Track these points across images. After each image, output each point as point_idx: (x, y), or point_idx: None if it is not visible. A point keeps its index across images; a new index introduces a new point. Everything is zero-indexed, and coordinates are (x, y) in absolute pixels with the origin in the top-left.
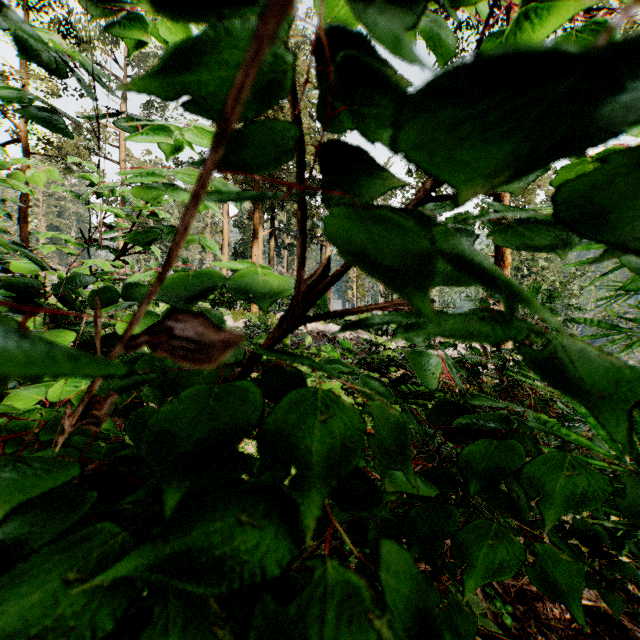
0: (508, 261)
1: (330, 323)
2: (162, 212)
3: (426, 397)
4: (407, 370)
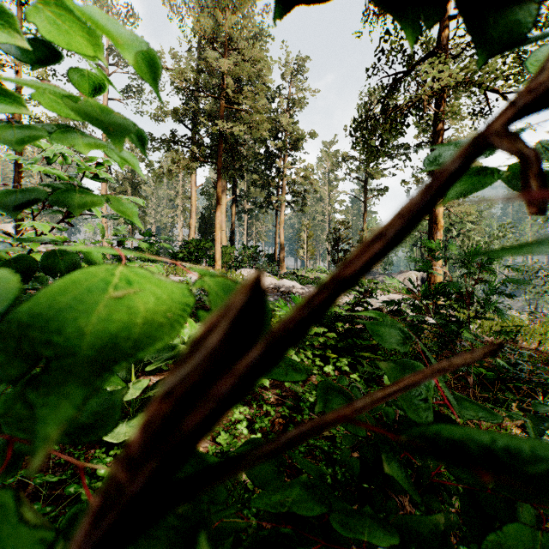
0: (440, 224)
1: (284, 278)
2: (107, 176)
3: (370, 348)
4: (353, 325)
